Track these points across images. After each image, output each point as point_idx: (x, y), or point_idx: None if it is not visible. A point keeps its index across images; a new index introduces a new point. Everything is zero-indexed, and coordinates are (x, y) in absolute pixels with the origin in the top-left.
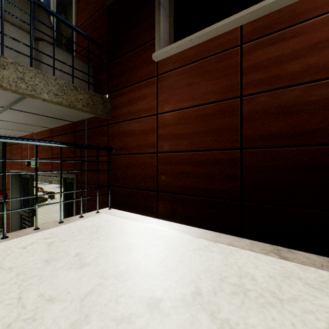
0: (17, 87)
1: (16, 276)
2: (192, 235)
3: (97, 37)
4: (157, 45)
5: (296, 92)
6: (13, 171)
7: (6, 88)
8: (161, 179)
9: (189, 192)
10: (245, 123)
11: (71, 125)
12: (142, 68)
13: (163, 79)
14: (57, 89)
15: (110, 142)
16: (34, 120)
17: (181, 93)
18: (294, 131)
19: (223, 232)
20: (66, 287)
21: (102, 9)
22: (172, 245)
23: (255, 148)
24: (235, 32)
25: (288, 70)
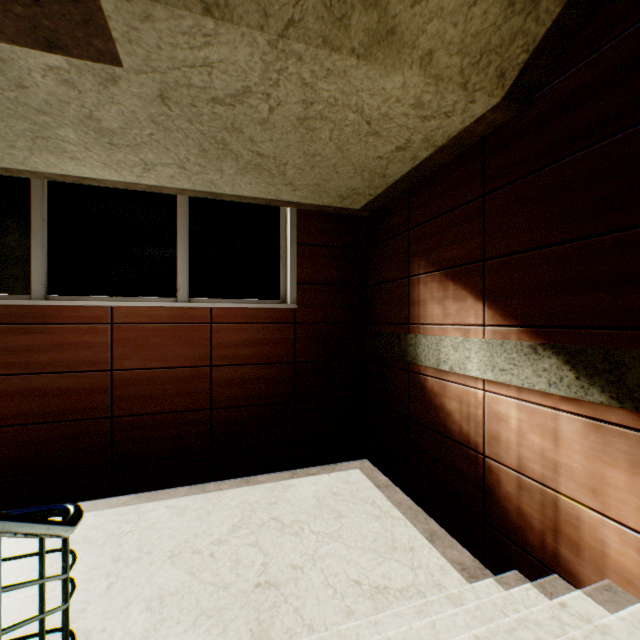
0: None
1: None
2: None
3: None
4: None
5: (46, 379)
6: None
7: None
8: None
9: None
10: None
11: None
12: None
13: None
14: None
15: None
16: None
17: None
18: (45, 411)
19: None
20: None
21: None
22: None
23: (9, 425)
24: None
25: (40, 359)
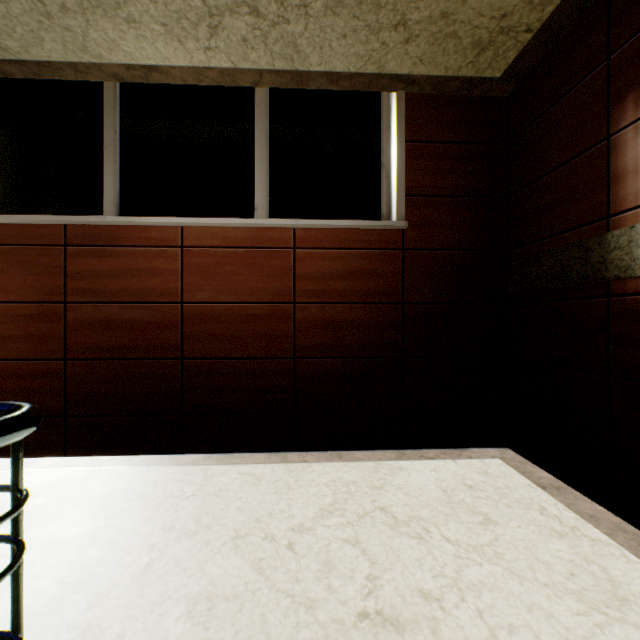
0: None
1: None
2: None
3: None
4: None
5: (115, 309)
6: None
7: None
8: None
9: None
10: (71, 331)
11: None
12: None
13: None
14: None
15: None
16: None
17: None
18: (114, 345)
19: (46, 455)
20: None
21: None
22: None
23: (81, 359)
24: (60, 228)
25: (109, 286)
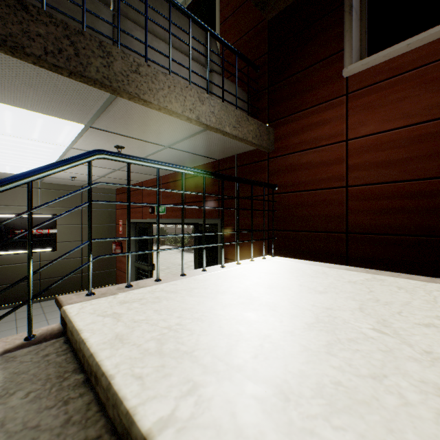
0: (210, 122)
1: (267, 294)
2: (417, 280)
3: (252, 59)
4: (348, 57)
5: None
6: (131, 220)
7: (203, 123)
8: (353, 218)
9: (400, 232)
10: None
11: (212, 164)
12: (322, 88)
13: (357, 97)
14: (235, 121)
15: (271, 179)
16: (178, 159)
17: (387, 111)
18: None
19: None
20: (329, 303)
21: (258, 26)
22: (404, 286)
23: None
24: None
25: None
